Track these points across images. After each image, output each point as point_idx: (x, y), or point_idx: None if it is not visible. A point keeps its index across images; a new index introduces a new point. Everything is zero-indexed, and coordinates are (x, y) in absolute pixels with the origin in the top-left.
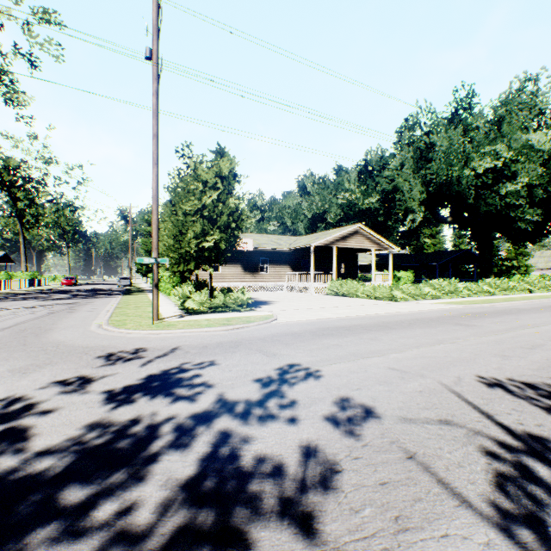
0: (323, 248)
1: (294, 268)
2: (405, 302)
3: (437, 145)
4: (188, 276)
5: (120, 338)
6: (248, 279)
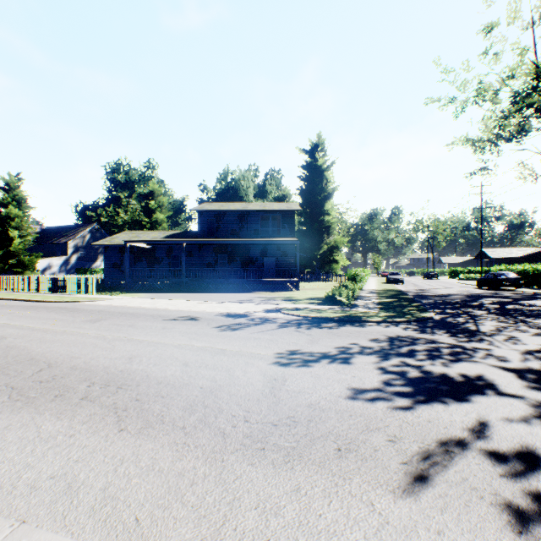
0: None
1: None
2: None
3: None
4: None
5: None
6: None
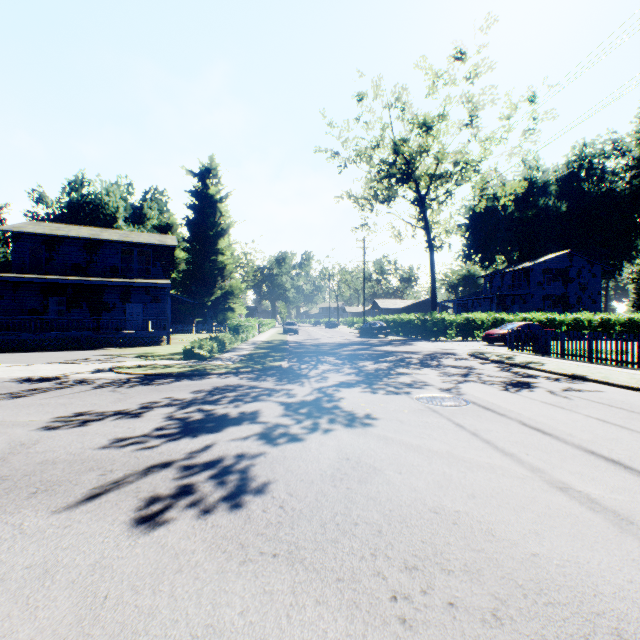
0: None
1: None
2: None
3: None
4: None
5: None
6: None
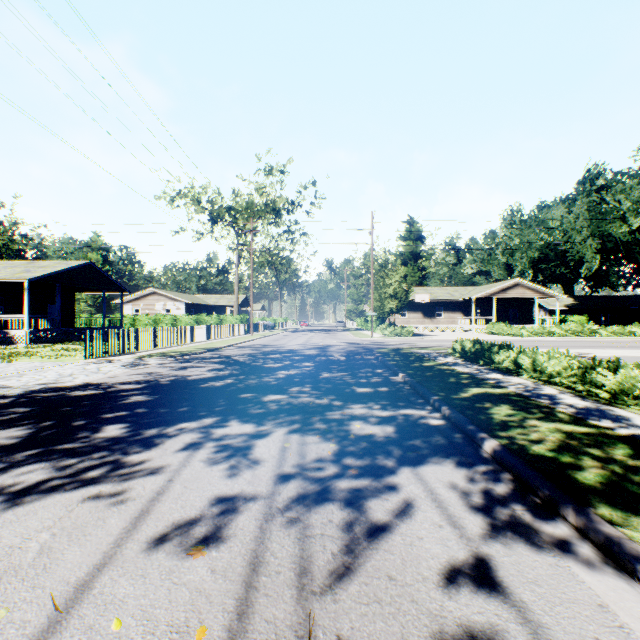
0: (487, 298)
1: (465, 314)
2: (526, 337)
3: (607, 199)
4: (385, 320)
5: (363, 339)
6: (426, 322)
